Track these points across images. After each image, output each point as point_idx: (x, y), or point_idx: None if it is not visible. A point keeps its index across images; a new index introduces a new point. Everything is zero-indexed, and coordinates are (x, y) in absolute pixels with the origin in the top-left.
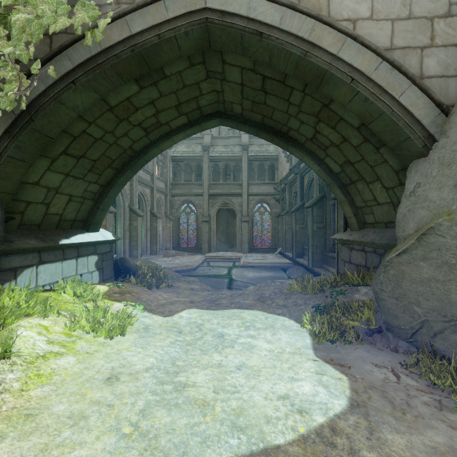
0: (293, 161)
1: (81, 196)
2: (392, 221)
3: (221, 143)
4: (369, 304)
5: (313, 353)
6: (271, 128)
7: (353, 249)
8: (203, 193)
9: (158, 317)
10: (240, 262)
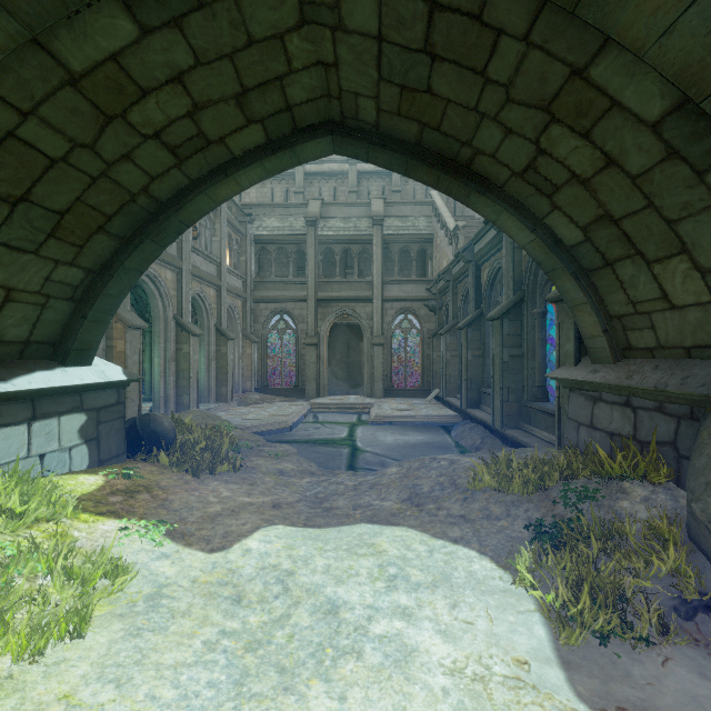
0: (461, 242)
1: (37, 290)
2: (709, 343)
3: (338, 214)
4: (667, 532)
5: (565, 681)
6: (437, 156)
7: (599, 400)
8: (308, 296)
9: (194, 555)
10: (369, 414)
